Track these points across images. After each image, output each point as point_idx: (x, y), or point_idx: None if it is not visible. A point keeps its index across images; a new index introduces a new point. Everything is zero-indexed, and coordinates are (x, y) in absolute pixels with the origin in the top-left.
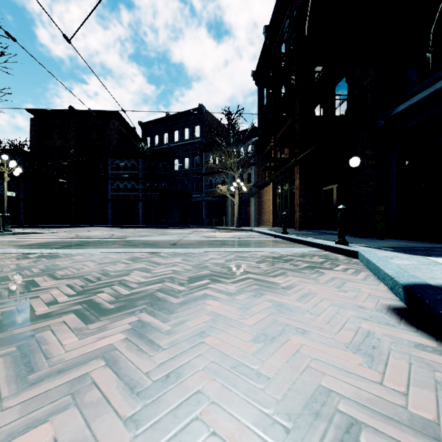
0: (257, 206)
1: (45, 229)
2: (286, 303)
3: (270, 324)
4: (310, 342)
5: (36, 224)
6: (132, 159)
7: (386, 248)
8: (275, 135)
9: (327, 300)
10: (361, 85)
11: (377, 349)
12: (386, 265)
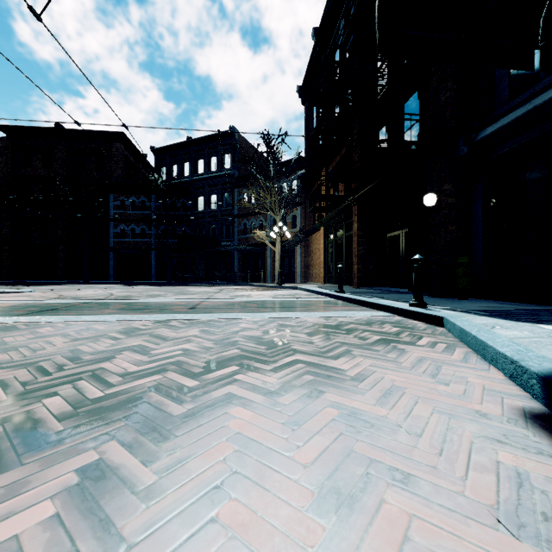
0: (304, 258)
1: (19, 287)
2: (361, 409)
3: (341, 459)
4: (423, 508)
5: (9, 281)
6: (142, 196)
7: (477, 311)
8: (327, 167)
9: (423, 400)
10: (438, 101)
11: (551, 519)
12: (494, 339)
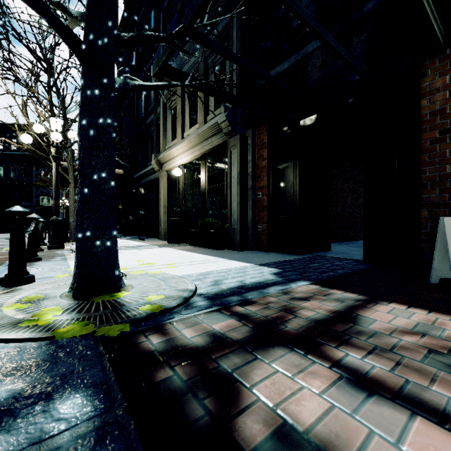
0: None
1: None
2: None
3: None
4: None
5: None
6: None
7: None
8: None
9: None
10: None
11: None
12: None
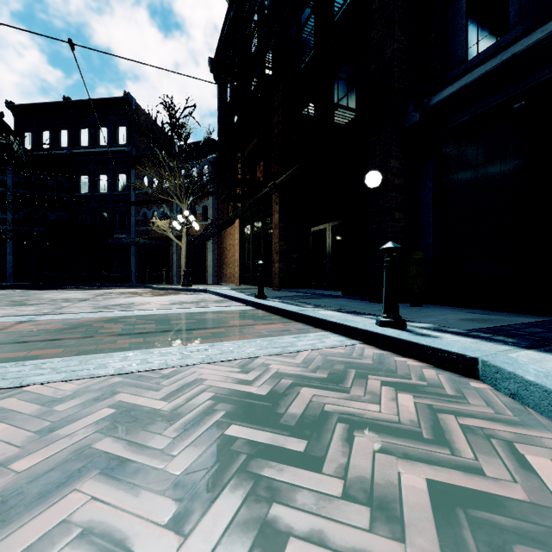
0: (217, 255)
1: None
2: None
3: None
4: None
5: None
6: None
7: (489, 334)
8: (243, 147)
9: None
10: (383, 55)
11: None
12: None
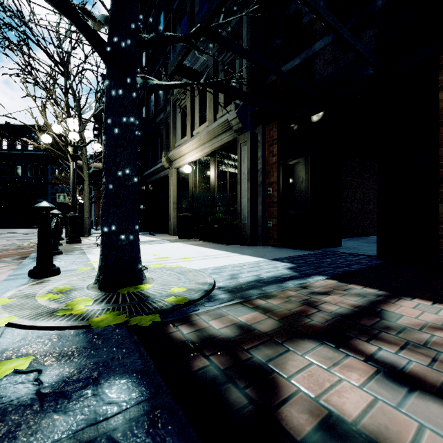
0: (97, 212)
1: None
2: None
3: None
4: None
5: None
6: None
7: None
8: None
9: None
10: None
11: None
12: None
